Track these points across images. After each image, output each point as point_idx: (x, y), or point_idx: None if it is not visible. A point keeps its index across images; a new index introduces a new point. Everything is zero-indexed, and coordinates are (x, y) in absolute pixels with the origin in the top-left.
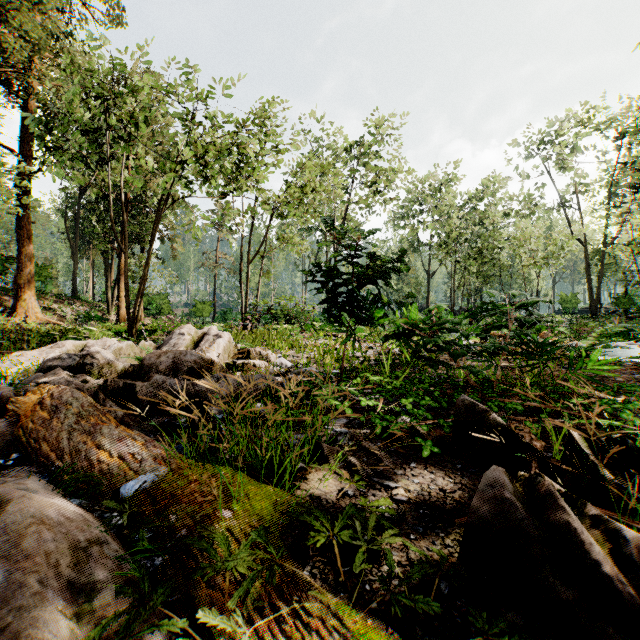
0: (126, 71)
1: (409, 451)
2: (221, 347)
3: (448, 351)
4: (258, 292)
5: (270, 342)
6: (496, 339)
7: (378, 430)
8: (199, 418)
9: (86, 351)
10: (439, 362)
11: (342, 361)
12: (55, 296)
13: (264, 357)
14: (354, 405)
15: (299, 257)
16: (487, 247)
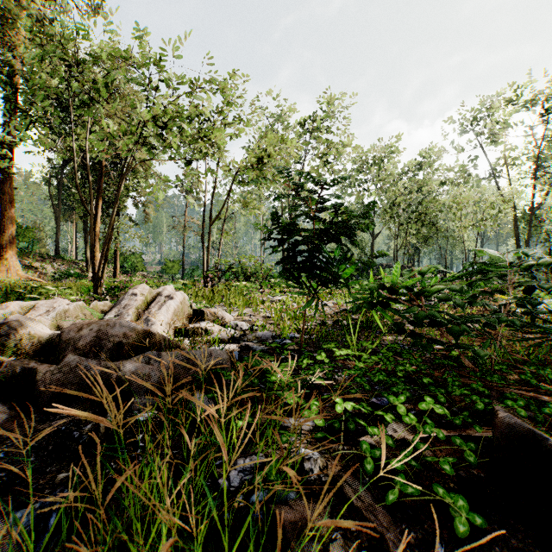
0: (90, 39)
1: (420, 503)
2: (171, 310)
3: (441, 326)
4: (219, 251)
5: (227, 301)
6: (497, 309)
7: (369, 466)
8: (107, 427)
9: (4, 319)
10: (429, 339)
11: (302, 329)
12: (38, 255)
13: (219, 318)
14: (319, 390)
15: (258, 221)
16: (427, 211)
